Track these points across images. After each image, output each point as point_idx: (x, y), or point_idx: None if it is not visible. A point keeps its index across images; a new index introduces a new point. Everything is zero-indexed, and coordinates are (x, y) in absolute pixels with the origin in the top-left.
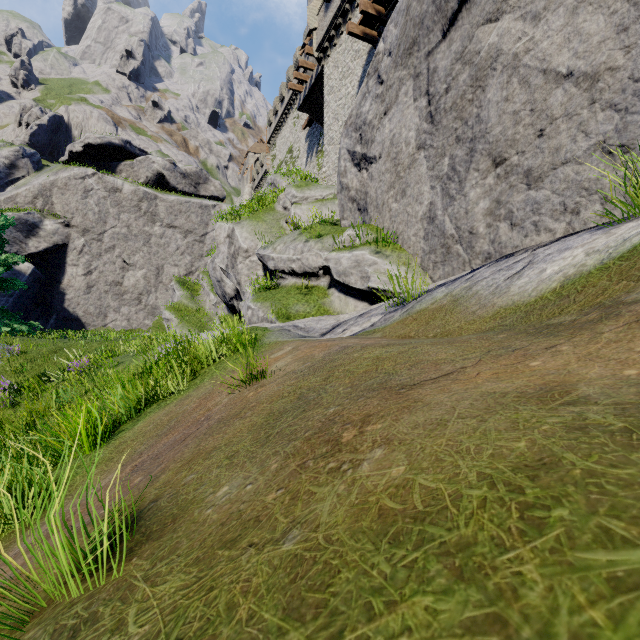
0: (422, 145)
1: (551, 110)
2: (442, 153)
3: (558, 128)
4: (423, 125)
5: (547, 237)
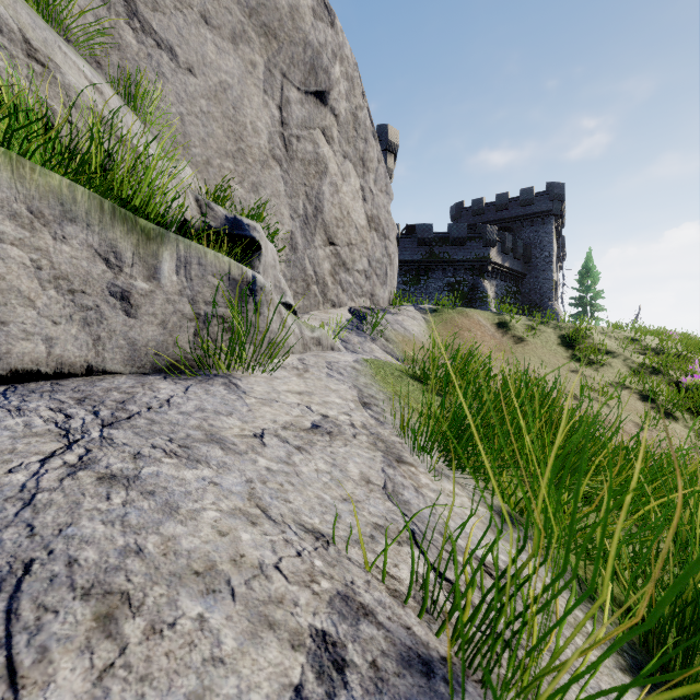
0: (278, 160)
1: (351, 237)
2: (297, 192)
3: (354, 250)
4: (278, 138)
5: (355, 305)
